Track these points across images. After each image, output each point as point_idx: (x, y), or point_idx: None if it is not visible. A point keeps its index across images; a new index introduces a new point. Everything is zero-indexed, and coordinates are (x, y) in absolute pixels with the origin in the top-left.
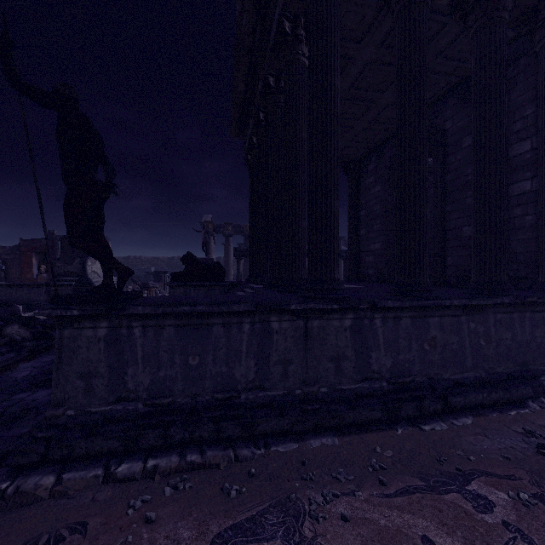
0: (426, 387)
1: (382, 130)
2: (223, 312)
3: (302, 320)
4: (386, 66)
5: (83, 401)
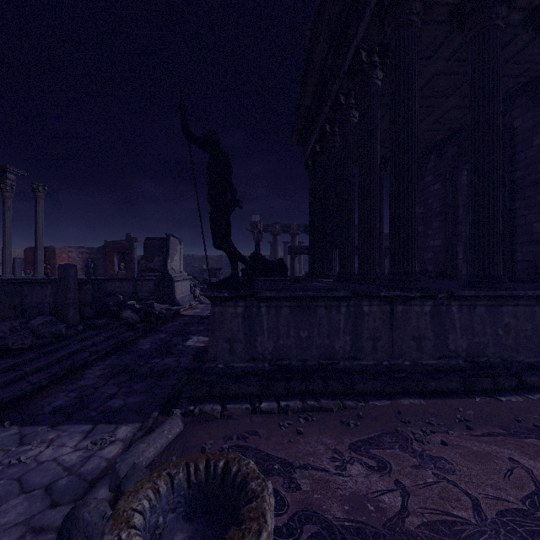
0: (500, 366)
1: (444, 130)
2: (326, 297)
3: (388, 305)
4: (452, 76)
5: (228, 358)
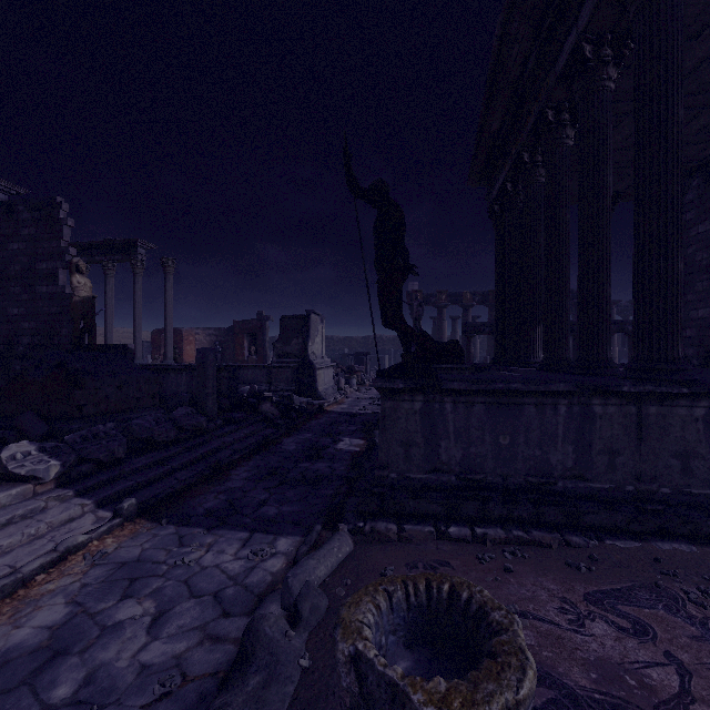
0: None
1: None
2: (537, 392)
3: (633, 405)
4: None
5: (402, 467)
